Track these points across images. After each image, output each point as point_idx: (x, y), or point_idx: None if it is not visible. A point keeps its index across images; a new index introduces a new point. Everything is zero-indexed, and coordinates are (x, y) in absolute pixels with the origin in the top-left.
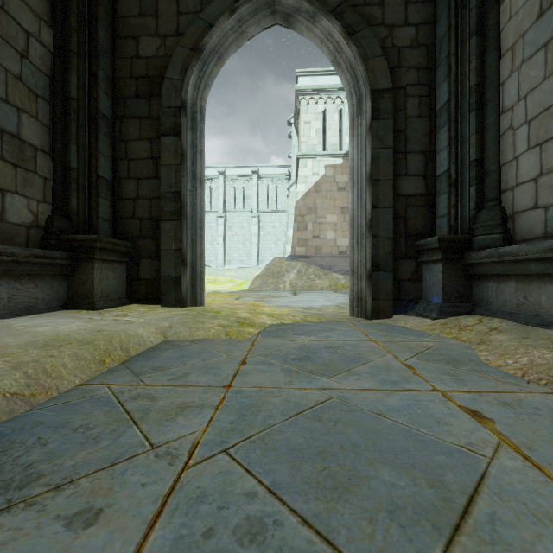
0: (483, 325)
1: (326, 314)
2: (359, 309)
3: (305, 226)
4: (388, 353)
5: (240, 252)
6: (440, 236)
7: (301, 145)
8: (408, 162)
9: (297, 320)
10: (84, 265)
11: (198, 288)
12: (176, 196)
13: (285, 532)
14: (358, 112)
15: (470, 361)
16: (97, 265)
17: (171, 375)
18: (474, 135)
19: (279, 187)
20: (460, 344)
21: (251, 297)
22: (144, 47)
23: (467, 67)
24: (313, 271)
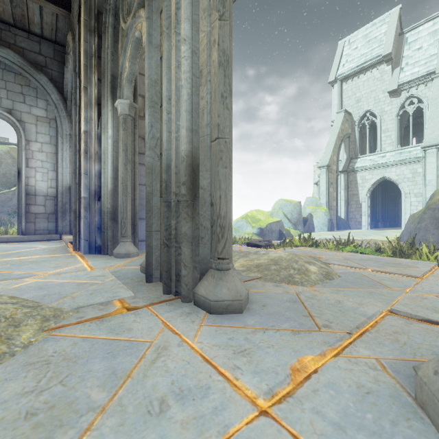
0: None
1: None
2: None
3: None
4: None
5: None
6: None
7: None
8: None
9: None
10: (385, 223)
11: (401, 225)
12: (397, 214)
13: None
14: None
15: None
16: (387, 223)
17: None
18: None
19: None
20: None
21: None
22: (392, 194)
23: None
24: None
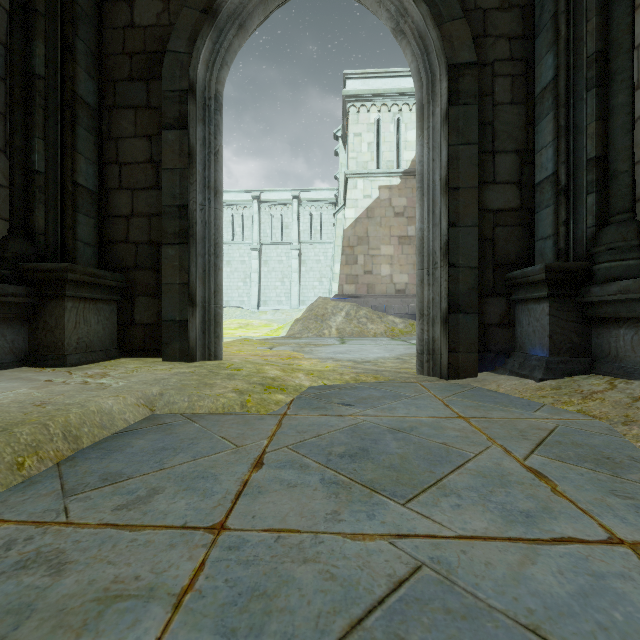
0: (619, 391)
1: (384, 371)
2: (430, 365)
3: (355, 260)
4: (492, 443)
5: (278, 291)
6: (546, 263)
7: (350, 162)
8: (496, 164)
9: (346, 380)
10: (52, 305)
11: (212, 335)
12: (182, 211)
13: None
14: (428, 97)
15: (633, 461)
16: (70, 305)
17: (126, 495)
18: (595, 122)
19: (324, 215)
20: (596, 423)
21: (287, 346)
22: (141, 12)
23: (584, 28)
24: (364, 314)
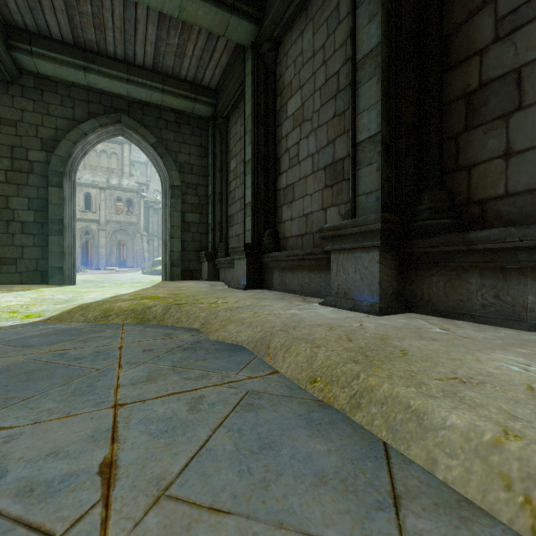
0: None
1: None
2: None
3: None
4: None
5: None
6: None
7: None
8: None
9: None
10: None
11: None
12: None
13: (66, 360)
14: None
15: None
16: None
17: (212, 402)
18: None
19: None
20: None
21: None
22: None
23: None
24: None
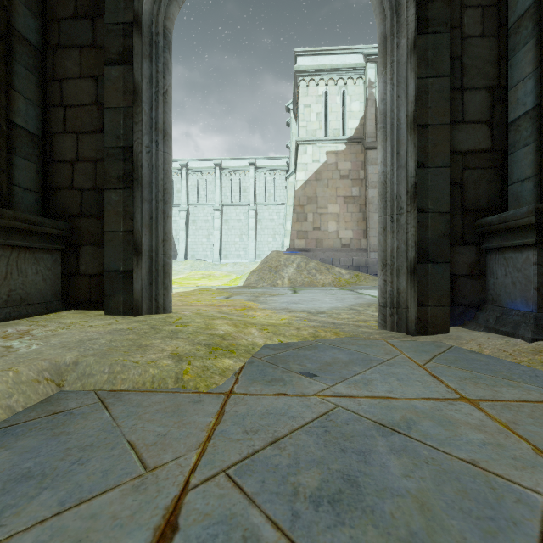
0: None
1: (343, 325)
2: (394, 319)
3: (305, 217)
4: None
5: (237, 246)
6: (536, 205)
7: (300, 130)
8: (465, 102)
9: (304, 336)
10: None
11: (160, 287)
12: (126, 153)
13: None
14: (393, 29)
15: None
16: None
17: None
18: None
19: (277, 180)
20: None
21: (243, 295)
22: None
23: None
24: (314, 266)
